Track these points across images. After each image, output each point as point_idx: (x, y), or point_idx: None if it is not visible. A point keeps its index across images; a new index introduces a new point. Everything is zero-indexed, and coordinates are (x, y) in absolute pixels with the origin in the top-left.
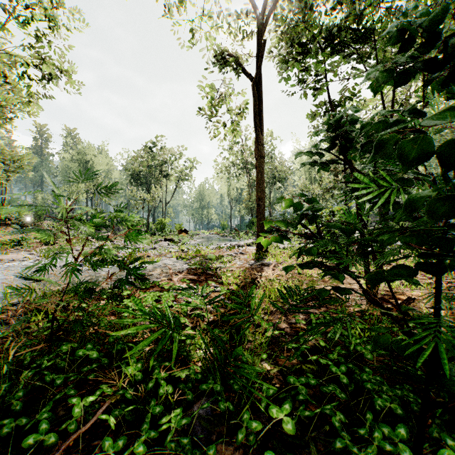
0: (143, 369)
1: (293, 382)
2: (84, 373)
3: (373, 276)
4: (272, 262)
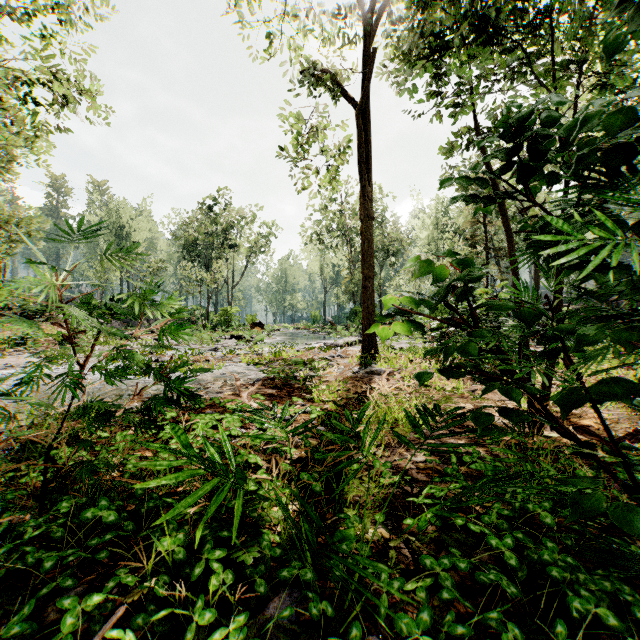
0: (188, 541)
1: (431, 565)
2: (97, 545)
3: (570, 393)
4: (385, 369)
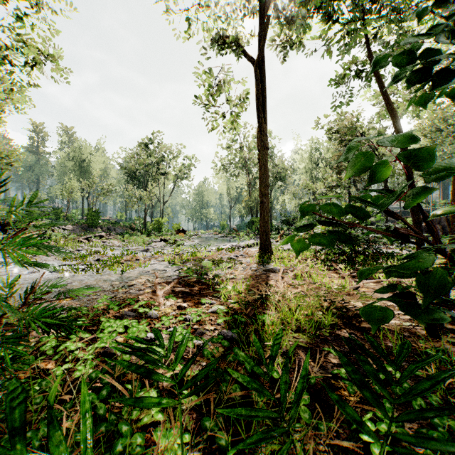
0: None
1: None
2: None
3: None
4: (279, 267)
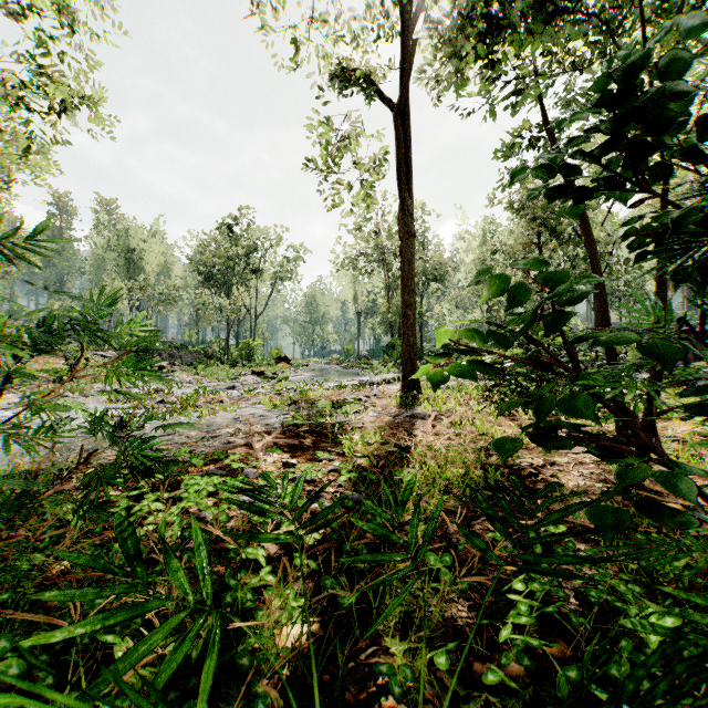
0: None
1: None
2: None
3: None
4: (430, 412)
